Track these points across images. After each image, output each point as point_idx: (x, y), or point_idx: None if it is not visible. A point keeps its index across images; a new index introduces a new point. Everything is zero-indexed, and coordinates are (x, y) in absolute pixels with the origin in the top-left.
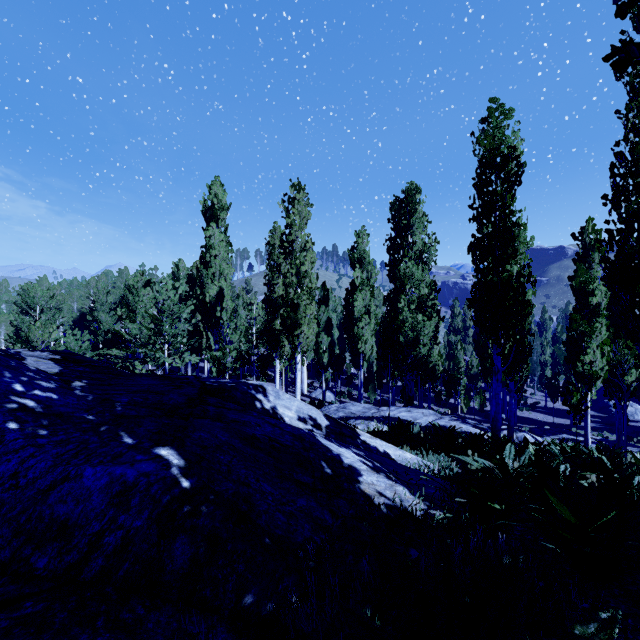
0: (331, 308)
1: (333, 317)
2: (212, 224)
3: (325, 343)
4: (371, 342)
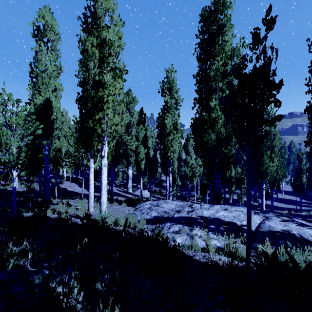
0: (148, 136)
1: (149, 142)
2: (39, 41)
3: (142, 153)
4: (177, 152)
